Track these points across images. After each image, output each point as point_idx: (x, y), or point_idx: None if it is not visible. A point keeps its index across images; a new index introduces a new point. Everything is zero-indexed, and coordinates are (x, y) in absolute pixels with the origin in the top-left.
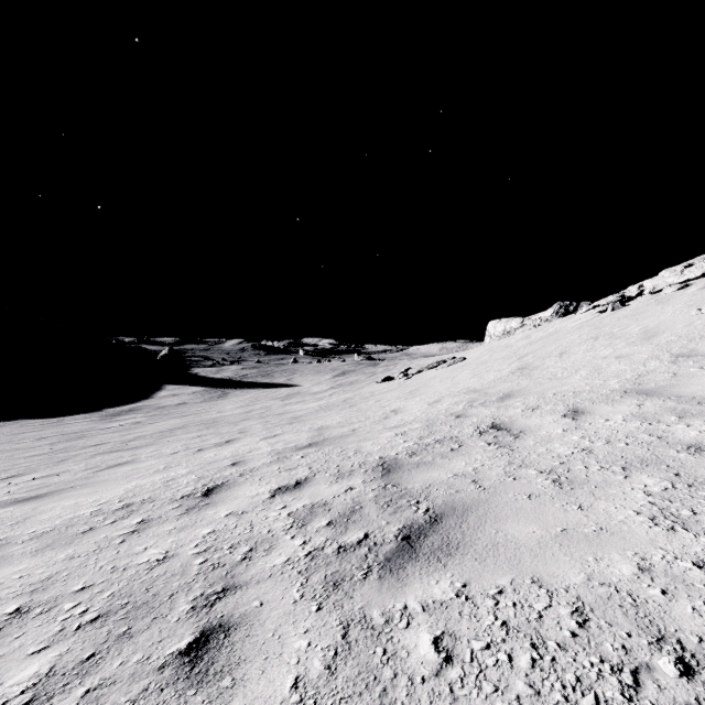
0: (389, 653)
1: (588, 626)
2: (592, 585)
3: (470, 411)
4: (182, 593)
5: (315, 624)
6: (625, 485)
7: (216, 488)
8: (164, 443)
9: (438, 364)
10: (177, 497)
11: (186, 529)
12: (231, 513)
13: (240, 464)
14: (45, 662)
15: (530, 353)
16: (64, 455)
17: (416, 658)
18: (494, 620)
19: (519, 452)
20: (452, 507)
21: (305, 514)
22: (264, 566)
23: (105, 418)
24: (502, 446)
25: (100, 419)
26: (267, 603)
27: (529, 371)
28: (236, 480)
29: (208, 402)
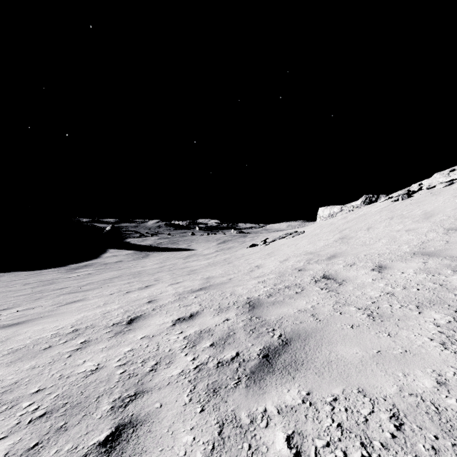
0: (253, 448)
1: (404, 429)
2: (403, 395)
3: (308, 266)
4: (105, 396)
5: (199, 422)
6: (419, 318)
7: (136, 318)
8: (105, 287)
9: (286, 235)
10: (110, 324)
11: (113, 347)
12: (145, 337)
13: (154, 302)
14: (2, 449)
15: (347, 228)
16: (39, 295)
17: (274, 453)
18: (331, 422)
19: (343, 294)
20: (297, 333)
21: (195, 338)
22: (165, 376)
23: (69, 270)
24: (331, 290)
25: (66, 271)
26: (165, 404)
27: (347, 240)
28: (150, 313)
29: (136, 260)
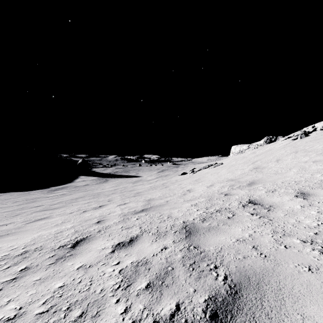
0: None
1: None
2: None
3: (233, 191)
4: None
5: None
6: None
7: (81, 241)
8: (69, 206)
9: (209, 166)
10: (56, 247)
11: (47, 280)
12: (82, 266)
13: (101, 222)
14: None
15: (258, 160)
16: (19, 212)
17: None
18: None
19: (276, 222)
20: (245, 275)
21: (131, 273)
22: None
23: (49, 191)
24: (262, 216)
25: (47, 192)
26: None
27: (260, 169)
28: (95, 235)
29: (98, 184)
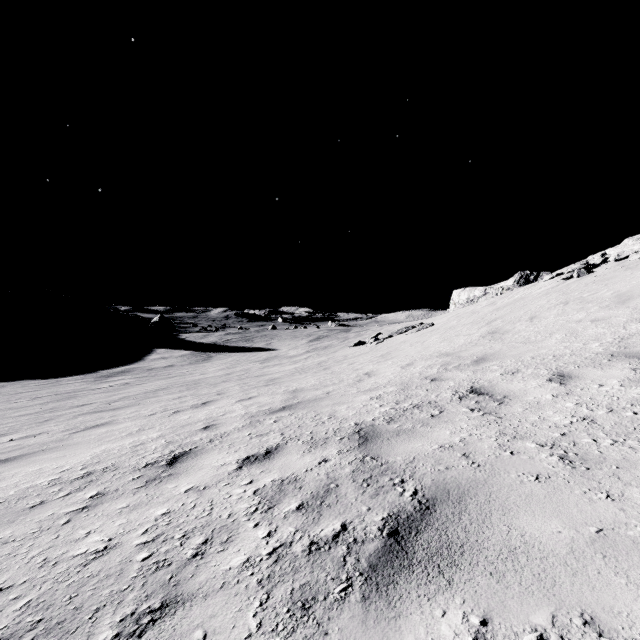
0: None
1: None
2: None
3: (446, 374)
4: (109, 608)
5: None
6: None
7: (182, 456)
8: (145, 404)
9: (408, 329)
10: (141, 465)
11: (139, 507)
12: (192, 488)
13: (212, 428)
14: None
15: (498, 318)
16: (50, 415)
17: None
18: None
19: (508, 420)
20: (444, 489)
21: (273, 493)
22: (218, 569)
23: (98, 379)
24: (488, 413)
25: (94, 380)
26: (212, 634)
27: (500, 335)
28: (204, 447)
29: (193, 365)
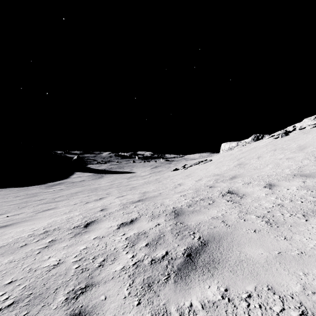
0: None
1: None
2: (307, 293)
3: (216, 184)
4: (62, 288)
5: (136, 315)
6: (307, 225)
7: (91, 223)
8: (71, 199)
9: (199, 162)
10: (71, 227)
11: (72, 246)
12: (97, 237)
13: (105, 210)
14: None
15: (243, 157)
16: (25, 204)
17: None
18: None
19: (244, 205)
20: (212, 236)
21: (134, 239)
22: (110, 271)
23: (47, 187)
24: (235, 202)
25: (45, 187)
26: (108, 297)
27: (243, 165)
28: (101, 219)
29: (94, 180)
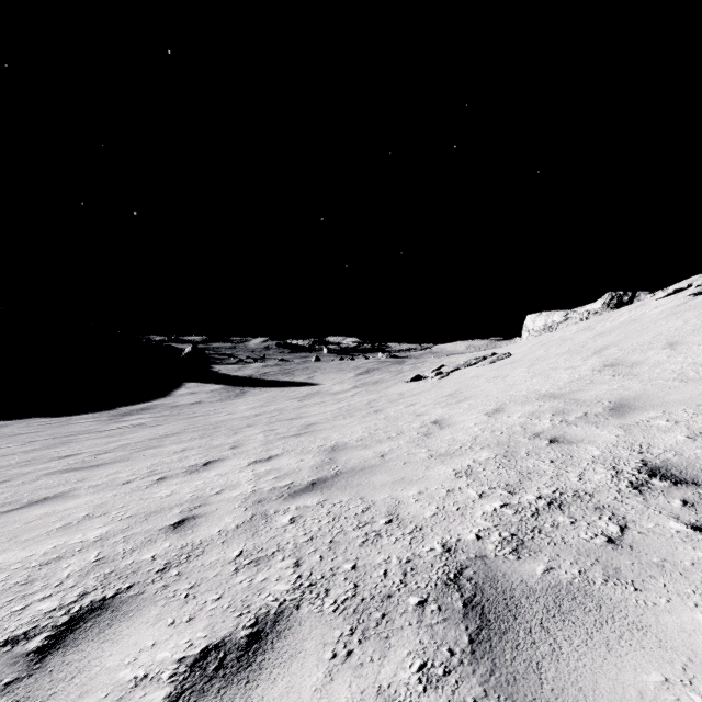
0: None
1: None
2: None
3: (571, 431)
4: None
5: None
6: None
7: (87, 617)
8: (136, 459)
9: (477, 360)
10: None
11: None
12: None
13: (187, 526)
14: None
15: (609, 345)
16: (15, 472)
17: None
18: None
19: None
20: None
21: None
22: None
23: (113, 417)
24: None
25: (107, 419)
26: None
27: (628, 369)
28: (143, 589)
29: (224, 401)
